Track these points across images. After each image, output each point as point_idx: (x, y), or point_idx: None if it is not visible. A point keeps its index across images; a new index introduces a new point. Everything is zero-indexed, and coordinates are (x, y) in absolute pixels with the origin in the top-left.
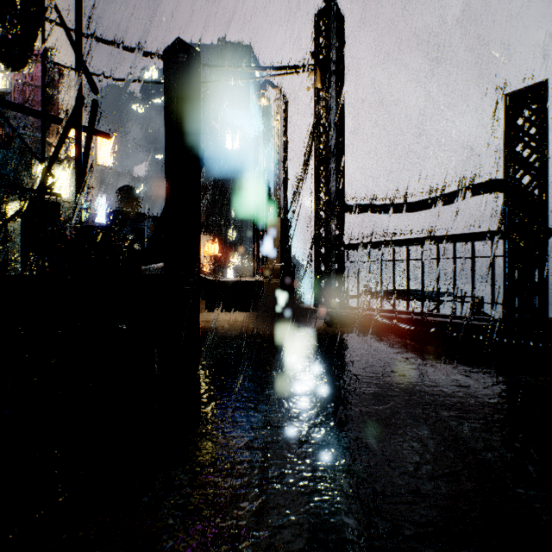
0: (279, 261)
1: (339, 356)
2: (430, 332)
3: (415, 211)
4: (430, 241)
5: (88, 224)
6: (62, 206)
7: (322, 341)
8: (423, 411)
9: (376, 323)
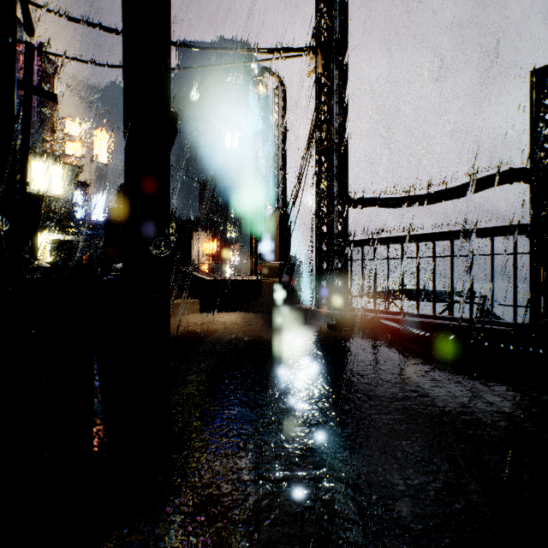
0: (277, 259)
1: (346, 368)
2: (450, 340)
3: (425, 205)
4: (444, 237)
5: (86, 222)
6: (57, 203)
7: (325, 349)
8: (462, 454)
9: (384, 327)
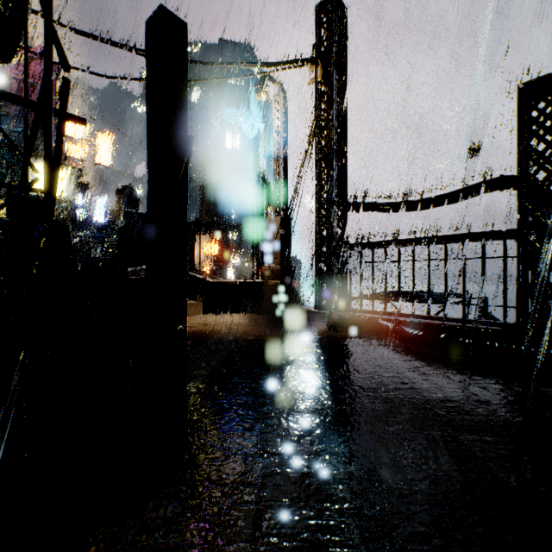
0: (278, 262)
1: (343, 364)
2: (440, 338)
3: (421, 210)
4: (438, 241)
5: (87, 224)
6: (59, 206)
7: (324, 347)
8: (441, 434)
9: (381, 326)
